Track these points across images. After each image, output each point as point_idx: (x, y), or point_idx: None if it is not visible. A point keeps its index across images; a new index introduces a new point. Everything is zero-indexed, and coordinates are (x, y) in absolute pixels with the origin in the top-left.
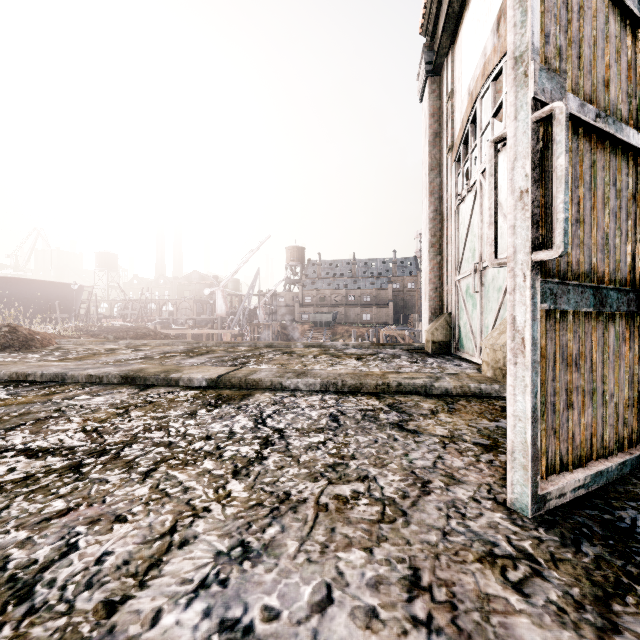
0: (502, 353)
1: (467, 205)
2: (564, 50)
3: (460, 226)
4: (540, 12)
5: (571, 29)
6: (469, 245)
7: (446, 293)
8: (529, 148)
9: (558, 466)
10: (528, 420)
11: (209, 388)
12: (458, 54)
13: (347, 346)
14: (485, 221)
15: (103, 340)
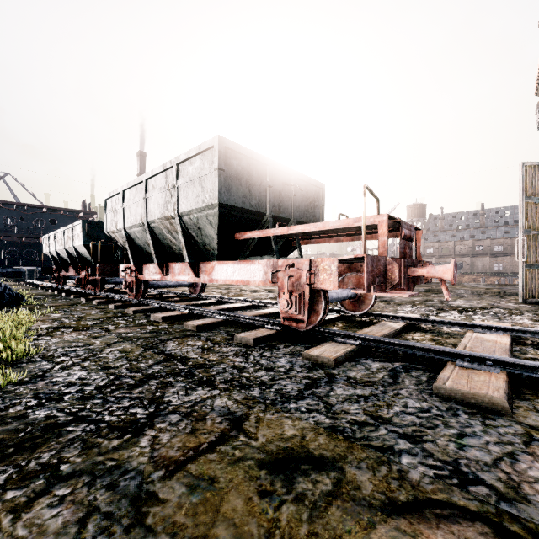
0: None
1: None
2: (534, 221)
3: None
4: (526, 217)
5: (536, 217)
6: None
7: None
8: (521, 243)
9: (532, 297)
10: (521, 287)
11: (426, 292)
12: None
13: (479, 285)
14: None
15: None
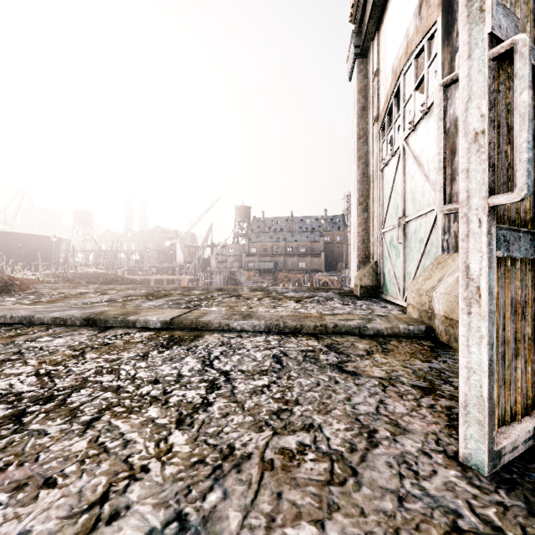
0: (428, 297)
1: (391, 168)
2: None
3: (384, 186)
4: None
5: None
6: (393, 202)
7: (372, 244)
8: (485, 86)
9: (508, 417)
10: (484, 373)
11: (163, 329)
12: (383, 38)
13: (287, 290)
14: (408, 181)
15: (75, 285)
